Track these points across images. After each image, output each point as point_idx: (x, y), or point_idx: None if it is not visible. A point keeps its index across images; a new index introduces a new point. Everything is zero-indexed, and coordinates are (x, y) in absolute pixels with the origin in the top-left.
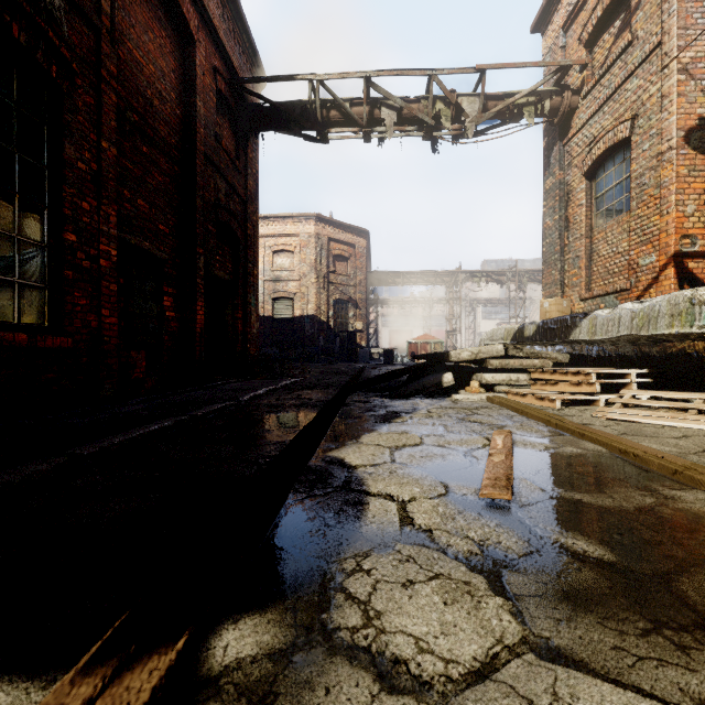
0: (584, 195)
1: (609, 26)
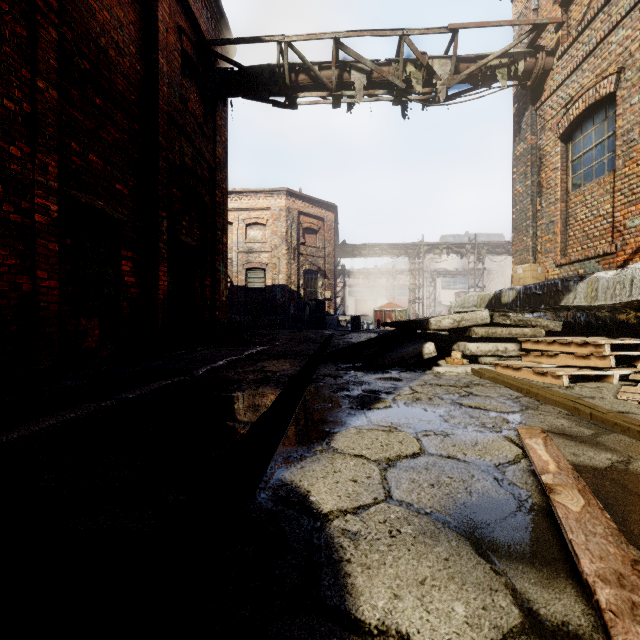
0: (559, 158)
1: None
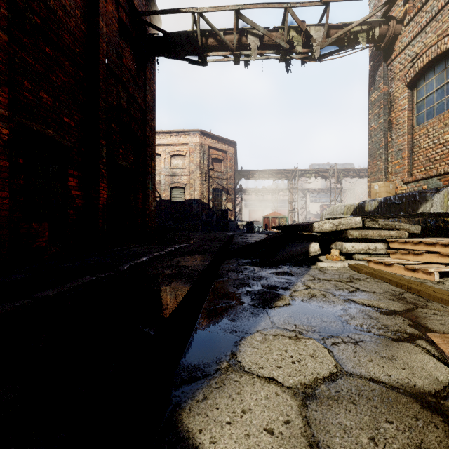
0: (406, 101)
1: None
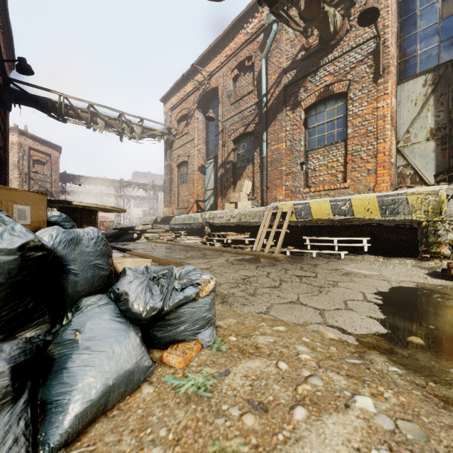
0: (177, 173)
1: (183, 121)
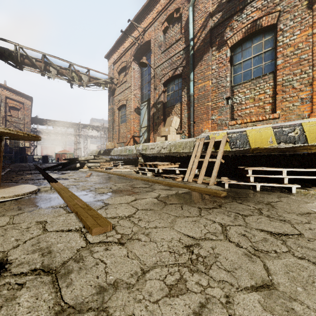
0: (118, 114)
1: (123, 72)
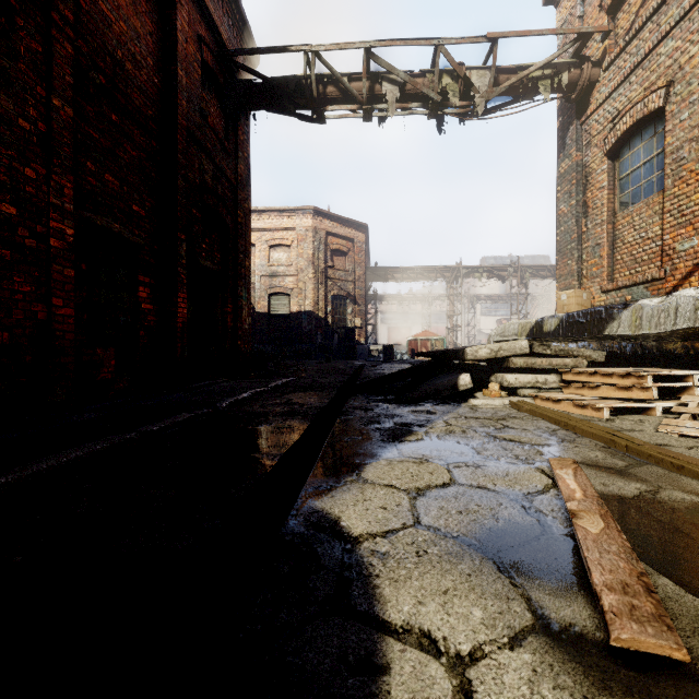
0: (606, 176)
1: None
